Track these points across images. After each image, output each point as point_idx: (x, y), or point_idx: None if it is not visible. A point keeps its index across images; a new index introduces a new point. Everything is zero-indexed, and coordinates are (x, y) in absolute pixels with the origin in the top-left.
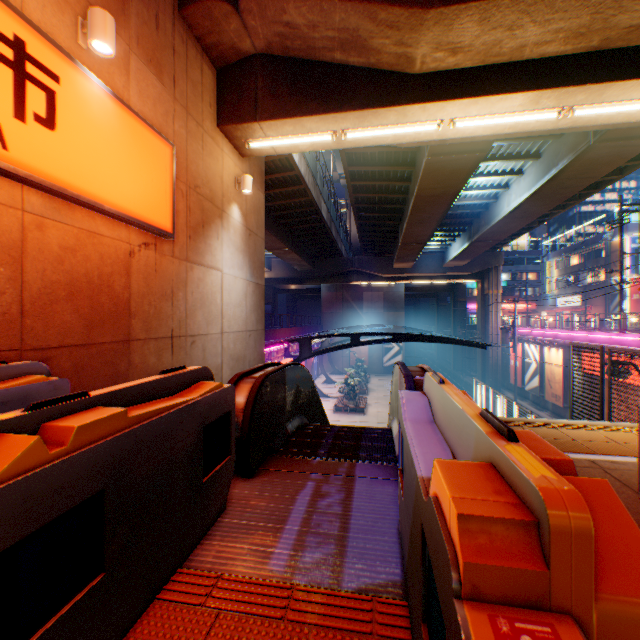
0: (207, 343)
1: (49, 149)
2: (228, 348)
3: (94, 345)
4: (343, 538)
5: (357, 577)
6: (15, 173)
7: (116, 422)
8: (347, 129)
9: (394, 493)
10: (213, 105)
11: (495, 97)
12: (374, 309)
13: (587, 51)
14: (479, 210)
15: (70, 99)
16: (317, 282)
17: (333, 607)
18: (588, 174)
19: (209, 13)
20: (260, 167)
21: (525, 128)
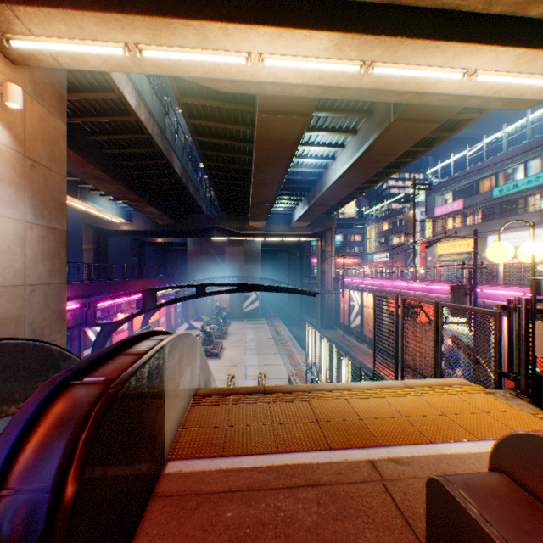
0: None
1: None
2: None
3: None
4: None
5: None
6: None
7: None
8: (142, 44)
9: None
10: None
11: (300, 32)
12: (235, 262)
13: (383, 2)
14: (314, 178)
15: None
16: (180, 236)
17: None
18: (391, 151)
19: None
20: (58, 89)
21: (334, 82)
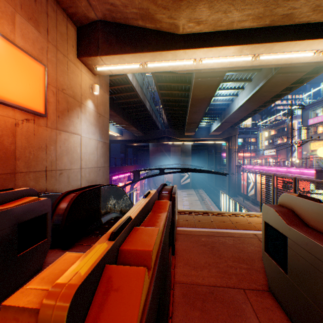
0: (71, 174)
1: None
2: (85, 176)
3: None
4: None
5: None
6: None
7: None
8: (147, 62)
9: None
10: (75, 46)
11: (220, 48)
12: (176, 156)
13: (264, 26)
14: (224, 107)
15: None
16: (147, 142)
17: None
18: (273, 90)
19: None
20: (106, 81)
21: (237, 65)
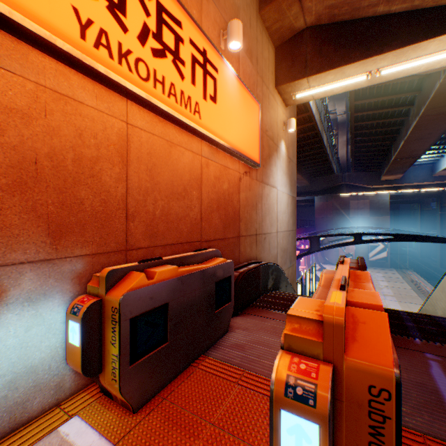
0: (270, 239)
1: (214, 116)
2: (279, 243)
3: (225, 239)
4: None
5: None
6: (203, 133)
7: None
8: (382, 67)
9: None
10: (272, 73)
11: None
12: (359, 214)
13: None
14: None
15: (221, 82)
16: (312, 194)
17: None
18: None
19: (278, 7)
20: (293, 112)
21: None
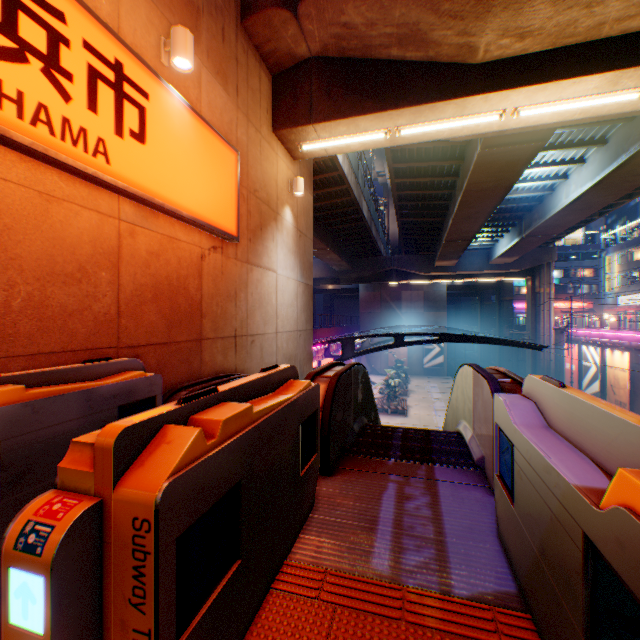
0: (264, 342)
1: (141, 162)
2: (281, 347)
3: (173, 343)
4: (441, 543)
5: (467, 584)
6: (115, 185)
7: (245, 417)
8: (401, 126)
9: (483, 499)
10: (269, 111)
11: (567, 81)
12: (413, 309)
13: None
14: (532, 203)
15: (156, 114)
16: (355, 282)
17: (450, 613)
18: None
19: (269, 21)
20: (309, 169)
21: (598, 112)
